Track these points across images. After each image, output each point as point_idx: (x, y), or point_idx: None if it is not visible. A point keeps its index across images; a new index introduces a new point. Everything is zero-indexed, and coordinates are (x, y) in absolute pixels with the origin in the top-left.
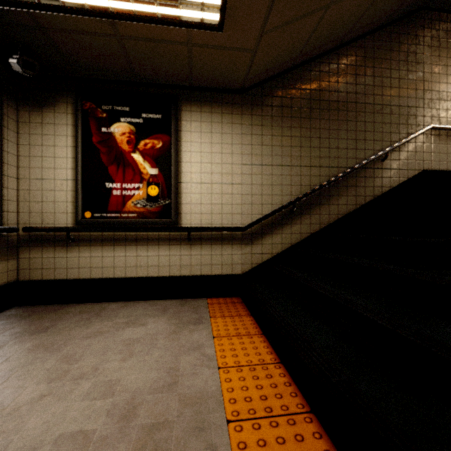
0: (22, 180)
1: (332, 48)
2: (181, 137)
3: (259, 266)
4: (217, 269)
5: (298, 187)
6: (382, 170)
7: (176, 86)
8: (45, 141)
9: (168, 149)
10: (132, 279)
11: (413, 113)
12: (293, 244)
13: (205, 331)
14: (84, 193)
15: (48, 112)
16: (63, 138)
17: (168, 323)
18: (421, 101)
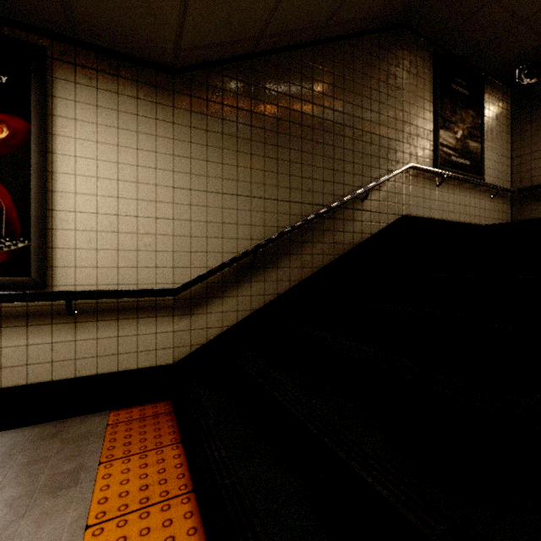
0: None
1: (305, 42)
2: (54, 127)
3: (203, 348)
4: (129, 360)
5: (261, 229)
6: (363, 213)
7: (43, 30)
8: None
9: (24, 145)
10: None
11: (393, 146)
12: (254, 311)
13: (74, 510)
14: None
15: None
16: None
17: None
18: (400, 134)
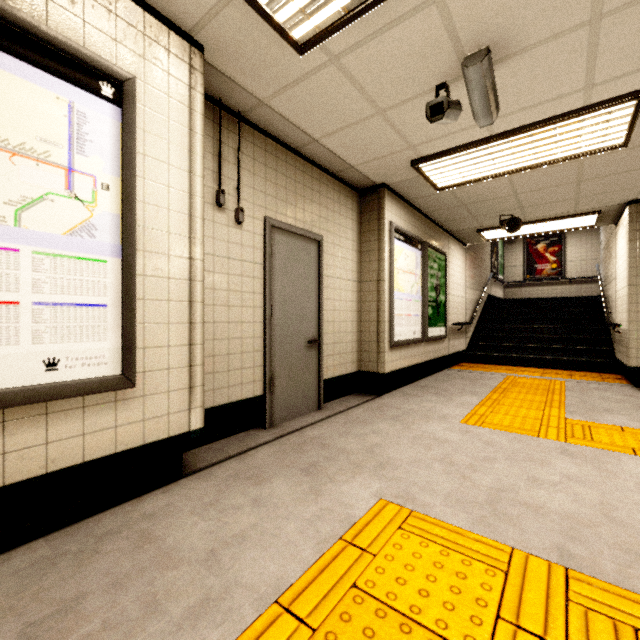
0: (505, 268)
1: None
2: (566, 245)
3: None
4: (583, 294)
5: None
6: None
7: None
8: (512, 255)
9: (560, 250)
10: (545, 298)
11: None
12: None
13: None
14: (526, 270)
15: (513, 245)
16: (518, 253)
17: None
18: None
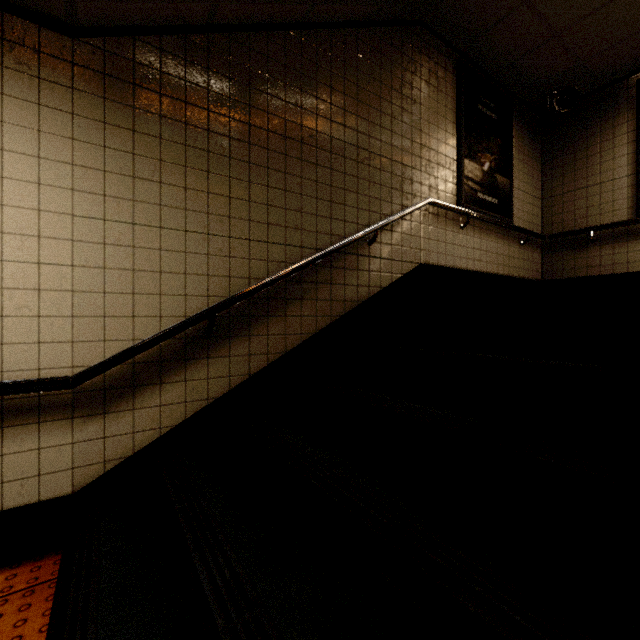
0: None
1: (291, 21)
2: None
3: (127, 463)
4: None
5: (224, 281)
6: (370, 260)
7: None
8: None
9: None
10: None
11: (408, 175)
12: (213, 401)
13: None
14: None
15: None
16: None
17: None
18: (417, 160)
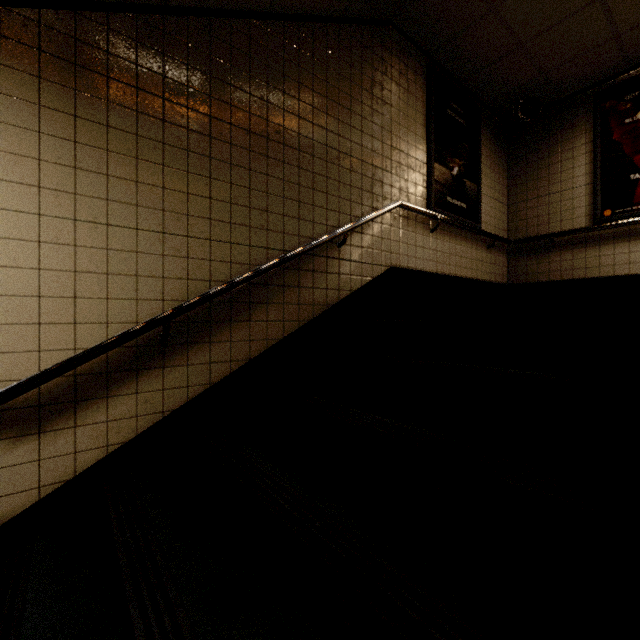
0: None
1: (256, 10)
2: None
3: (67, 487)
4: None
5: (181, 283)
6: (340, 262)
7: None
8: None
9: None
10: None
11: (379, 177)
12: (169, 414)
13: None
14: None
15: None
16: None
17: None
18: (388, 161)
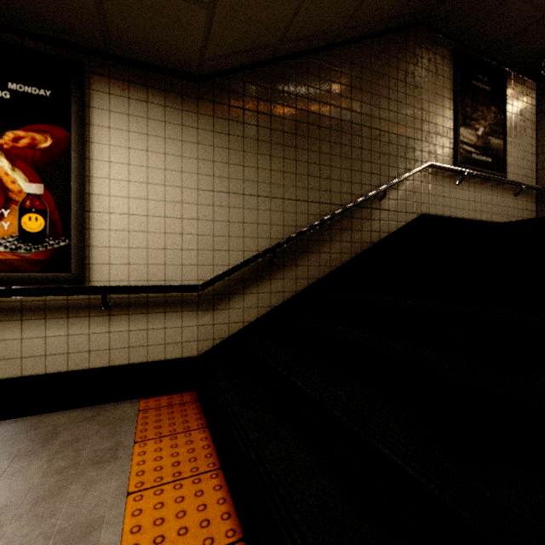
0: None
1: (323, 45)
2: (91, 135)
3: (225, 342)
4: (157, 352)
5: (280, 228)
6: (380, 212)
7: (81, 47)
8: None
9: (65, 153)
10: None
11: (411, 145)
12: (273, 308)
13: (116, 480)
14: None
15: None
16: None
17: (46, 469)
18: (419, 132)
